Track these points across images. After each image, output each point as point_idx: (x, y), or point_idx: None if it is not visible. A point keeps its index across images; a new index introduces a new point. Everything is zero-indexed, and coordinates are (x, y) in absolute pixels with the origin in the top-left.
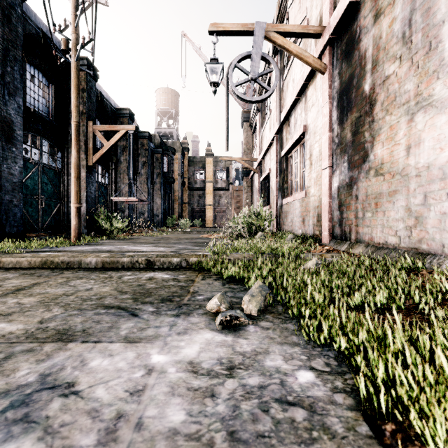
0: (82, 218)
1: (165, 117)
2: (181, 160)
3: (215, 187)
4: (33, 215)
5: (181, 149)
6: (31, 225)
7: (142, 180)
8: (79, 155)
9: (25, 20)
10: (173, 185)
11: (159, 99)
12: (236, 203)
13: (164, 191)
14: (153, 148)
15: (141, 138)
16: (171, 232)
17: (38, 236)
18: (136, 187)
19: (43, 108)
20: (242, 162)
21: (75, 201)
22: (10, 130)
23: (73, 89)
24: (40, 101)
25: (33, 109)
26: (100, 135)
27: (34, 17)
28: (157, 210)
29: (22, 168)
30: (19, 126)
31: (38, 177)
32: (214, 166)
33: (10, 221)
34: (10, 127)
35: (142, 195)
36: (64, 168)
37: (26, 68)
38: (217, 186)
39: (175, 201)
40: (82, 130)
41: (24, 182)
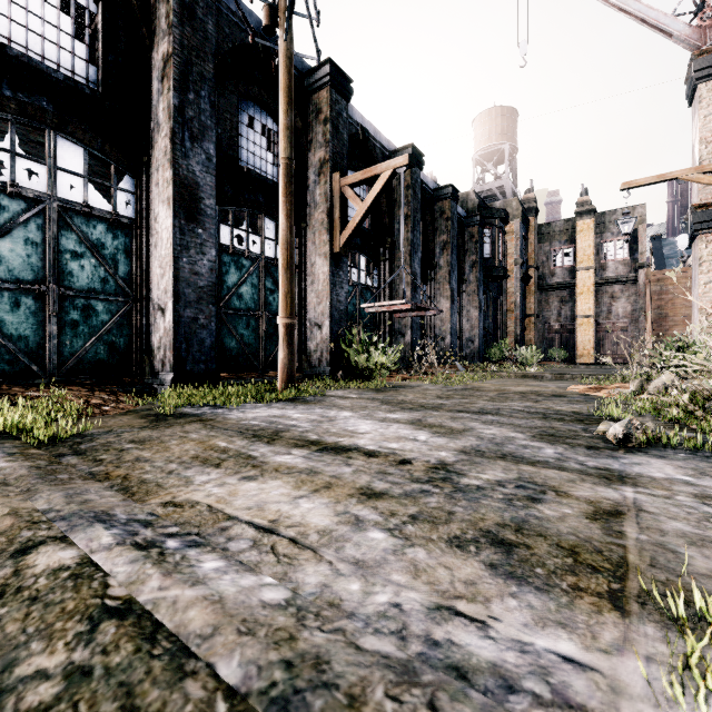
0: (323, 347)
1: (490, 163)
2: (521, 234)
3: (599, 279)
4: (250, 342)
5: (521, 212)
6: (248, 358)
7: (440, 277)
8: (290, 223)
9: (234, 25)
10: (505, 284)
11: (478, 134)
12: (659, 308)
13: (485, 295)
14: (464, 216)
15: (438, 201)
16: (493, 373)
17: (259, 377)
18: (431, 291)
19: (267, 169)
20: (703, 178)
21: (283, 314)
22: (194, 199)
23: (281, 97)
24: (263, 158)
25: (247, 168)
26: (350, 193)
27: (249, 18)
28: (470, 331)
29: (215, 262)
30: (210, 191)
31: (259, 281)
32: (597, 235)
33: (194, 353)
34: (193, 193)
35: (440, 304)
36: (301, 263)
37: (238, 106)
38: (604, 276)
39: (508, 313)
40: (324, 192)
41: (237, 290)
